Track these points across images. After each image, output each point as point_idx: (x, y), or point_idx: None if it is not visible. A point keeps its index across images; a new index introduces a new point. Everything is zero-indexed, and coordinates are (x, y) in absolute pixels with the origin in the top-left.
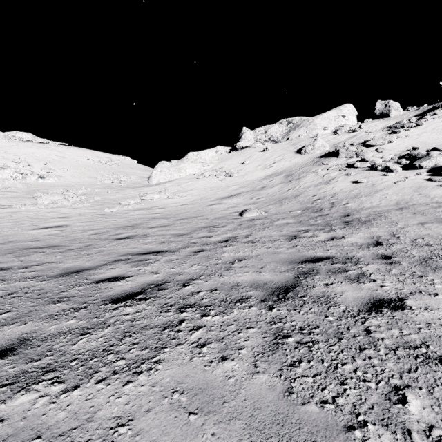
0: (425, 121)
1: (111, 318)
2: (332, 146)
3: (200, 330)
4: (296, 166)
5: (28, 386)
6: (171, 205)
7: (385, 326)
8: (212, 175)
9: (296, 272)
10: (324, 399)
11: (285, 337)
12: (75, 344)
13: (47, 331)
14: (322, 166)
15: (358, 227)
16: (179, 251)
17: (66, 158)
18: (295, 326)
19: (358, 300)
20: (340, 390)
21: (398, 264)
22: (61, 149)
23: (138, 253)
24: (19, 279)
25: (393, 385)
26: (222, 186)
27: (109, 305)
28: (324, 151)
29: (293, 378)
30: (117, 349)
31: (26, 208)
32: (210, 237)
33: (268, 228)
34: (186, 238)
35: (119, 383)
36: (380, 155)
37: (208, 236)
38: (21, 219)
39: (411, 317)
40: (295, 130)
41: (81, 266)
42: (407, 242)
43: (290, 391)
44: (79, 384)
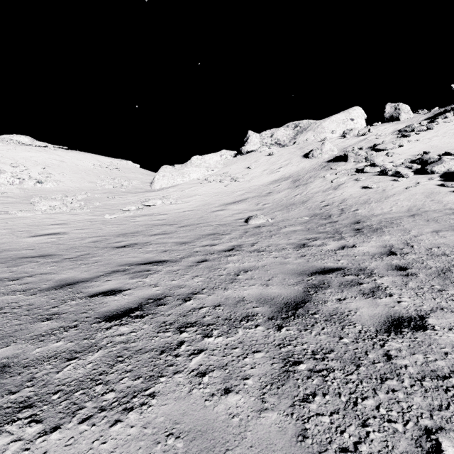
0: (436, 124)
1: (103, 339)
2: (340, 150)
3: (201, 354)
4: (303, 170)
5: (0, 427)
6: (174, 211)
7: (407, 350)
8: (216, 179)
9: (306, 285)
10: (344, 446)
11: (296, 363)
12: (60, 371)
13: (31, 356)
14: (331, 170)
15: (370, 235)
16: (181, 261)
17: (66, 162)
18: (307, 350)
19: (375, 318)
20: (362, 434)
21: (415, 276)
22: (60, 153)
23: (137, 263)
24: (8, 292)
25: (423, 427)
26: (227, 192)
27: (102, 324)
28: (333, 155)
29: (307, 416)
30: (107, 378)
31: (23, 214)
32: (214, 246)
33: (275, 236)
34: (188, 247)
35: (106, 423)
36: (390, 159)
37: (212, 244)
38: (16, 226)
39: (435, 339)
40: (302, 133)
41: (75, 277)
42: (422, 252)
43: (304, 434)
44: (60, 424)
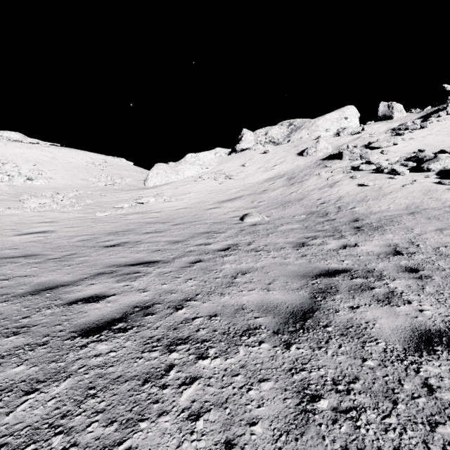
0: (429, 123)
1: (75, 361)
2: (335, 148)
3: (194, 385)
4: (298, 168)
5: None
6: (168, 209)
7: (449, 377)
8: (211, 177)
9: (311, 290)
10: None
11: (315, 399)
12: (11, 412)
13: None
14: (326, 168)
15: (371, 233)
16: (174, 262)
17: (57, 159)
18: (326, 377)
19: (399, 332)
20: None
21: (430, 279)
22: (52, 150)
23: (126, 263)
24: None
25: None
26: (222, 189)
27: (77, 340)
28: (327, 153)
29: None
30: (71, 423)
31: (11, 211)
32: (209, 245)
33: (273, 234)
34: (182, 246)
35: None
36: (385, 157)
37: (207, 243)
38: (3, 224)
39: None
40: (296, 131)
41: (56, 280)
42: (430, 251)
43: None
44: None
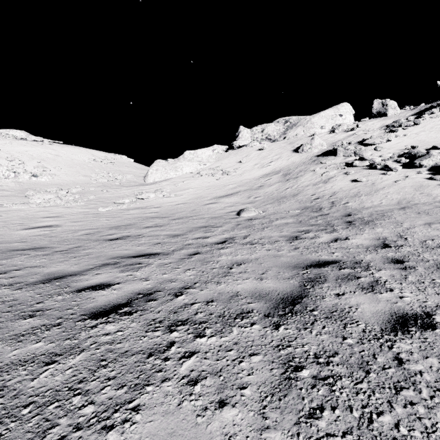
0: (422, 120)
1: (87, 339)
2: (330, 145)
3: (193, 358)
4: (294, 164)
5: None
6: (167, 204)
7: (418, 352)
8: (209, 173)
9: (301, 279)
10: None
11: (298, 369)
12: (36, 378)
13: (6, 359)
14: (320, 164)
15: (362, 227)
16: (173, 254)
17: (61, 156)
18: (309, 352)
19: (378, 316)
20: None
21: (413, 269)
22: (55, 147)
23: (129, 255)
24: None
25: None
26: (219, 185)
27: (87, 321)
28: (322, 150)
29: (316, 438)
30: (87, 386)
31: (17, 207)
32: (207, 238)
33: (267, 228)
34: (181, 239)
35: None
36: (378, 153)
37: (205, 237)
38: (10, 218)
39: None
40: (292, 129)
41: (65, 271)
42: (417, 244)
43: None
44: None
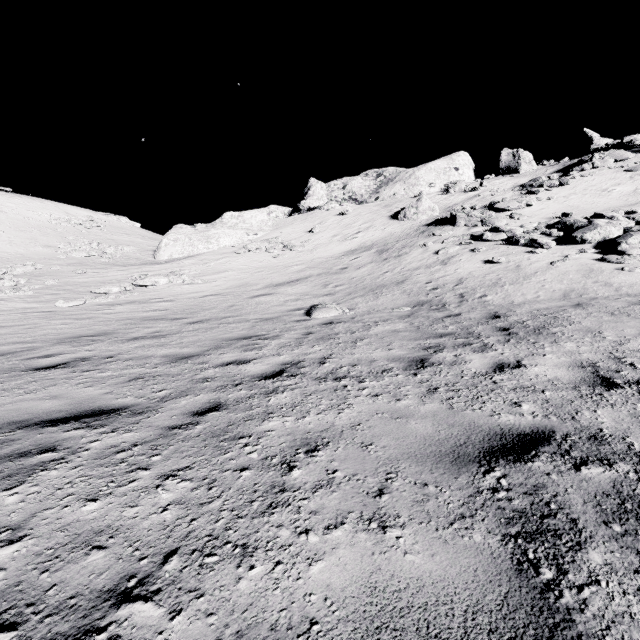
0: (571, 178)
1: None
2: (444, 210)
3: None
4: (393, 237)
5: None
6: (187, 296)
7: None
8: (261, 248)
9: (502, 521)
10: None
11: None
12: None
13: None
14: (433, 237)
15: (535, 341)
16: (158, 410)
17: (5, 212)
18: None
19: None
20: None
21: None
22: None
23: (44, 417)
24: None
25: None
26: (277, 266)
27: None
28: (433, 217)
29: None
30: None
31: None
32: (246, 364)
33: (363, 341)
34: (192, 366)
35: None
36: (517, 223)
37: (242, 361)
38: None
39: None
40: (388, 185)
41: None
42: None
43: None
44: None
